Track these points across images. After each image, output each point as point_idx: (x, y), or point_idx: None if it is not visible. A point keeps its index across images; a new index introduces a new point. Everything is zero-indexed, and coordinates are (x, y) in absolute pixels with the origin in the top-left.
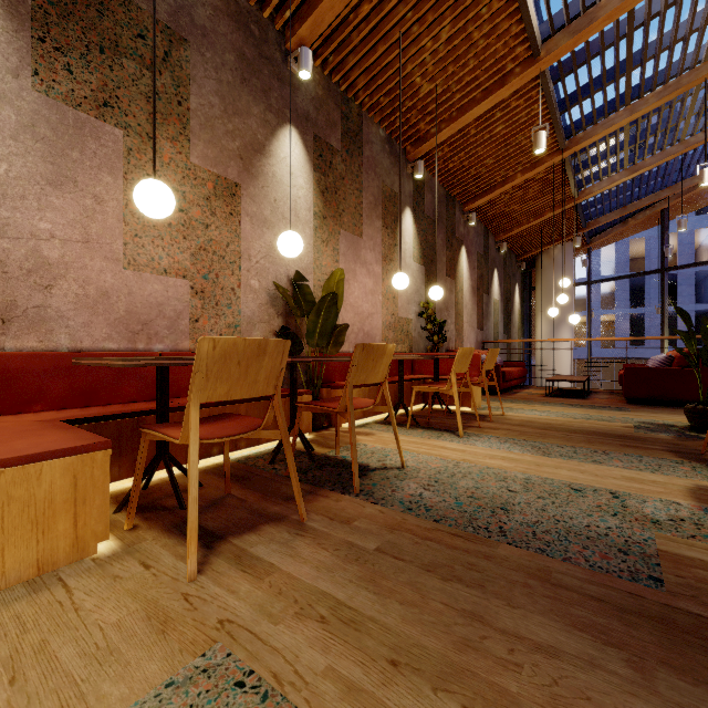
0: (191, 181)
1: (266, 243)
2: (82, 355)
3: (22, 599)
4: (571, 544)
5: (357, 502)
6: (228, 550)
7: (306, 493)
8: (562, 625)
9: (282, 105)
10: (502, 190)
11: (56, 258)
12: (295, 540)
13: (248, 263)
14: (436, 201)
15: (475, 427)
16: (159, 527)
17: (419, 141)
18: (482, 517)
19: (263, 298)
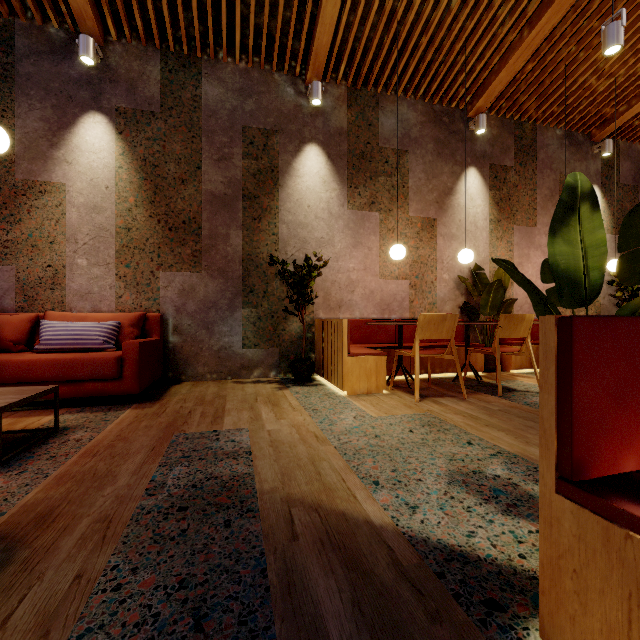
0: (409, 226)
1: (453, 250)
2: (364, 321)
3: (366, 396)
4: None
5: (498, 398)
6: (430, 399)
7: (470, 392)
8: None
9: (464, 157)
10: None
11: (355, 278)
12: (459, 402)
13: (441, 265)
14: (615, 183)
15: None
16: (402, 391)
17: (605, 122)
18: None
19: (451, 285)
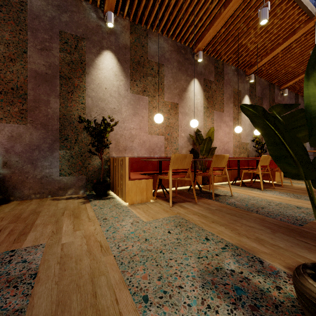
0: (164, 106)
1: (186, 121)
2: (140, 158)
3: (140, 205)
4: (279, 216)
5: (213, 201)
6: (177, 204)
7: (198, 198)
8: (259, 225)
9: (192, 72)
10: (303, 76)
11: (134, 133)
12: (194, 205)
13: (181, 128)
14: (257, 93)
15: (271, 188)
16: (161, 199)
17: (251, 66)
18: (252, 208)
19: (185, 139)
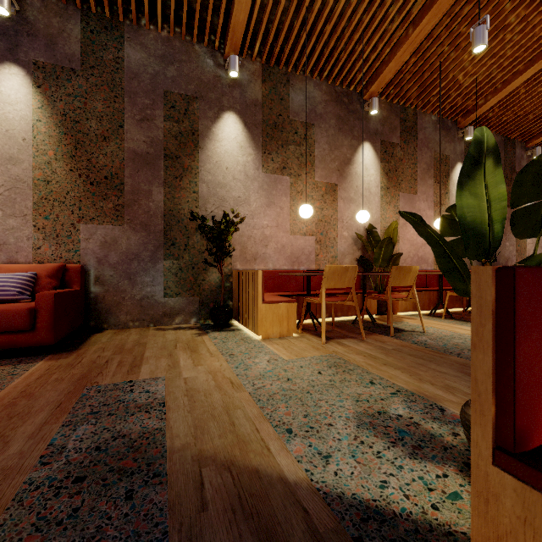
0: (315, 190)
1: (351, 211)
2: (277, 272)
3: (279, 340)
4: None
5: (390, 338)
6: (334, 341)
7: (367, 333)
8: (455, 371)
9: (361, 133)
10: None
11: (269, 234)
12: (359, 343)
13: (342, 224)
14: None
15: None
16: (310, 333)
17: (468, 112)
18: (453, 350)
19: (350, 241)
